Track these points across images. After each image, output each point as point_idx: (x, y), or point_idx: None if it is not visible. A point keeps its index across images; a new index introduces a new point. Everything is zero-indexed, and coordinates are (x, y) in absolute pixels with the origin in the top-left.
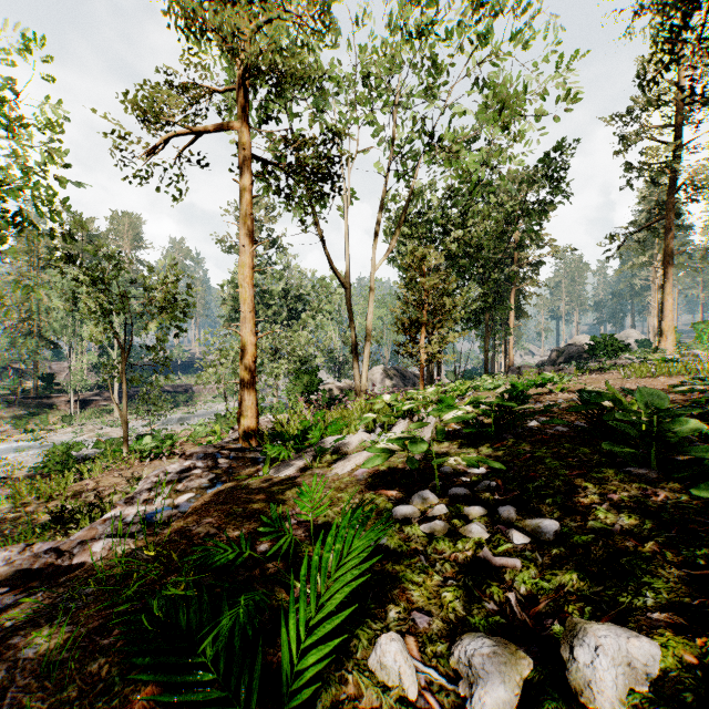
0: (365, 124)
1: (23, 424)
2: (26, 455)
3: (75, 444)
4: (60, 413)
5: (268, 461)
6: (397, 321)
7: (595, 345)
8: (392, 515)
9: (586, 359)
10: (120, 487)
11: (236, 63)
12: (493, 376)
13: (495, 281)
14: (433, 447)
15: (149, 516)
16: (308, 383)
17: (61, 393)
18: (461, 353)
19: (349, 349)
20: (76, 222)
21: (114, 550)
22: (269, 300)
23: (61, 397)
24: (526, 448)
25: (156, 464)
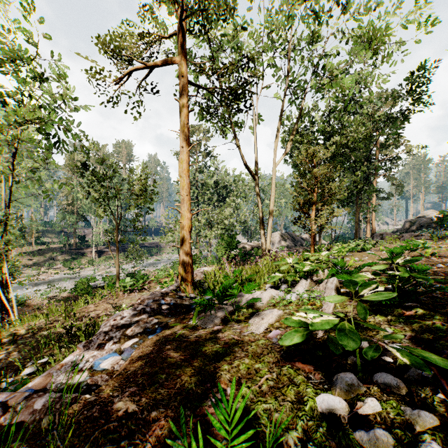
0: (268, 66)
1: (68, 264)
2: (67, 283)
3: (92, 278)
4: (87, 258)
5: (197, 312)
6: (293, 201)
7: (442, 217)
8: (316, 407)
9: (434, 228)
10: (109, 311)
11: (176, 13)
12: (365, 240)
13: (364, 172)
14: (338, 309)
15: (97, 363)
16: (230, 243)
17: (88, 247)
18: (336, 224)
19: (257, 221)
20: (90, 144)
21: (40, 420)
22: (205, 190)
23: (88, 249)
24: (442, 322)
25: (133, 296)
